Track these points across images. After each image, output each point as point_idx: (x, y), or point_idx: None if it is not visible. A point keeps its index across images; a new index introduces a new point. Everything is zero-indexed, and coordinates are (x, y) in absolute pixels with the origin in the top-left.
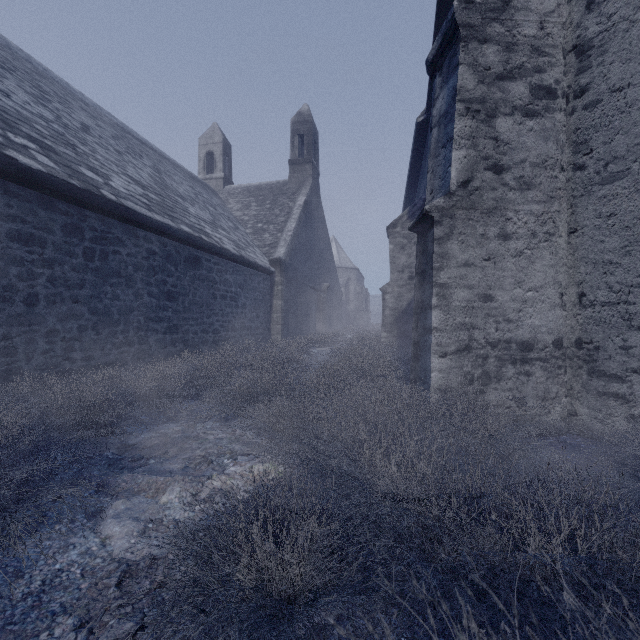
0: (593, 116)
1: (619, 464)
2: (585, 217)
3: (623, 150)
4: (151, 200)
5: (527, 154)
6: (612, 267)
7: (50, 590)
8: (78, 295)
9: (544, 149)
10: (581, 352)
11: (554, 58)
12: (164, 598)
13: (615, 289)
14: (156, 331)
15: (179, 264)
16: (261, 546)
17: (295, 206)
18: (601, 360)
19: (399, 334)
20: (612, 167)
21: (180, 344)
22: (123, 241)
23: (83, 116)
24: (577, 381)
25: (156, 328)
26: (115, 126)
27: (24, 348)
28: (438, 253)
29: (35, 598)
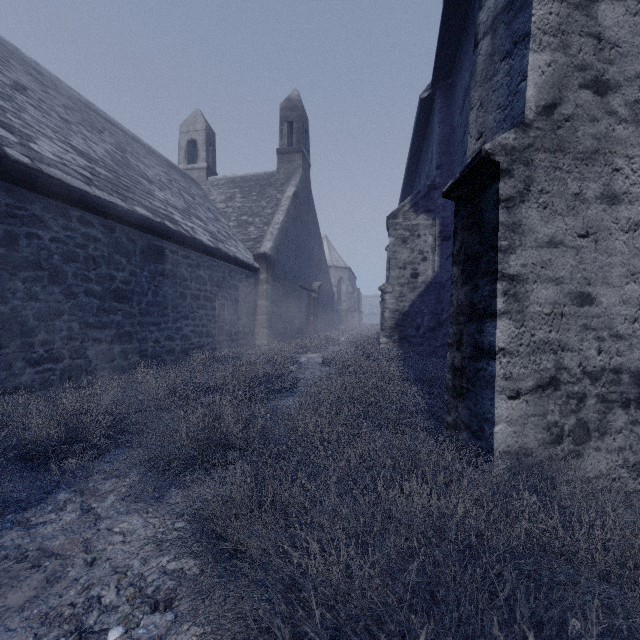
0: None
1: None
2: None
3: None
4: (97, 174)
5: None
6: None
7: None
8: None
9: None
10: None
11: None
12: None
13: None
14: (98, 340)
15: (133, 255)
16: None
17: (283, 197)
18: None
19: (400, 339)
20: None
21: (135, 355)
22: (44, 221)
23: (25, 78)
24: None
25: (98, 337)
26: (75, 101)
27: None
28: (506, 223)
29: None
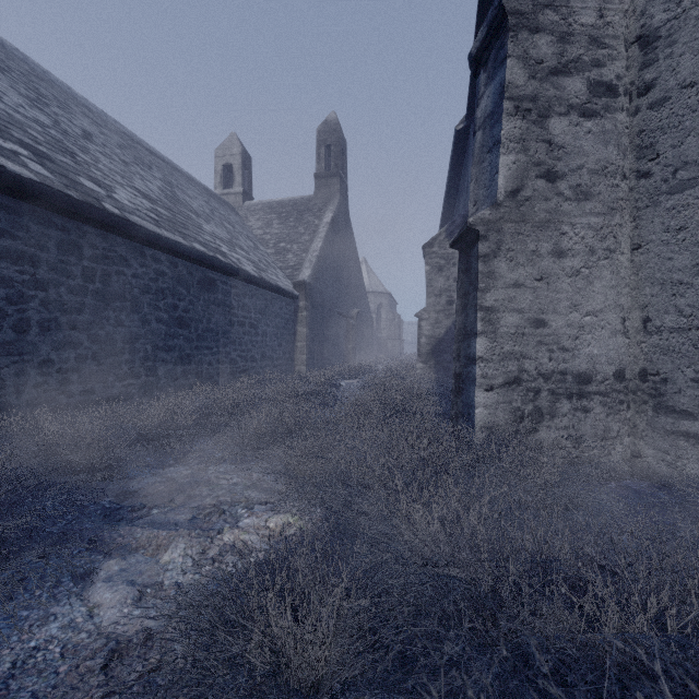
0: (660, 116)
1: (696, 515)
2: (650, 231)
3: (695, 154)
4: (160, 215)
5: (585, 159)
6: (682, 288)
7: (21, 675)
8: (76, 321)
9: (604, 154)
10: (646, 385)
11: (615, 50)
12: (159, 685)
13: (686, 313)
14: (165, 361)
15: (192, 287)
16: (277, 621)
17: (321, 224)
18: (669, 394)
19: (436, 365)
20: (682, 174)
21: (193, 376)
22: (128, 260)
23: (85, 122)
24: (641, 418)
25: (165, 358)
26: (122, 135)
27: (13, 380)
28: (483, 272)
29: (1, 686)
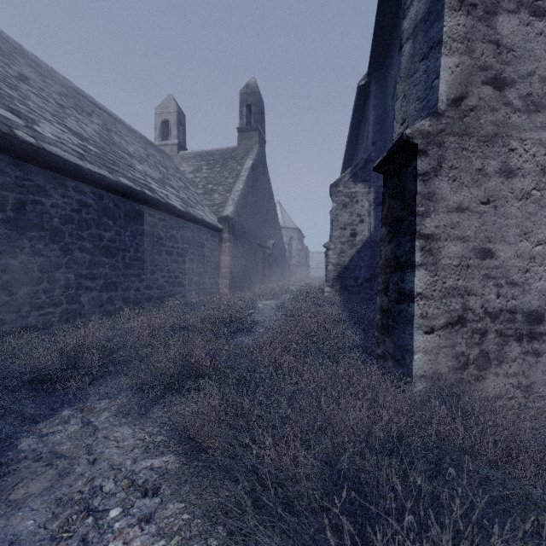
0: None
1: None
2: None
3: None
4: (88, 151)
5: (536, 65)
6: None
7: None
8: None
9: None
10: None
11: None
12: None
13: None
14: (90, 289)
15: (118, 218)
16: None
17: (243, 169)
18: None
19: (341, 289)
20: None
21: (119, 302)
22: (46, 190)
23: (27, 70)
24: None
25: (90, 286)
26: (68, 88)
27: None
28: (423, 193)
29: None
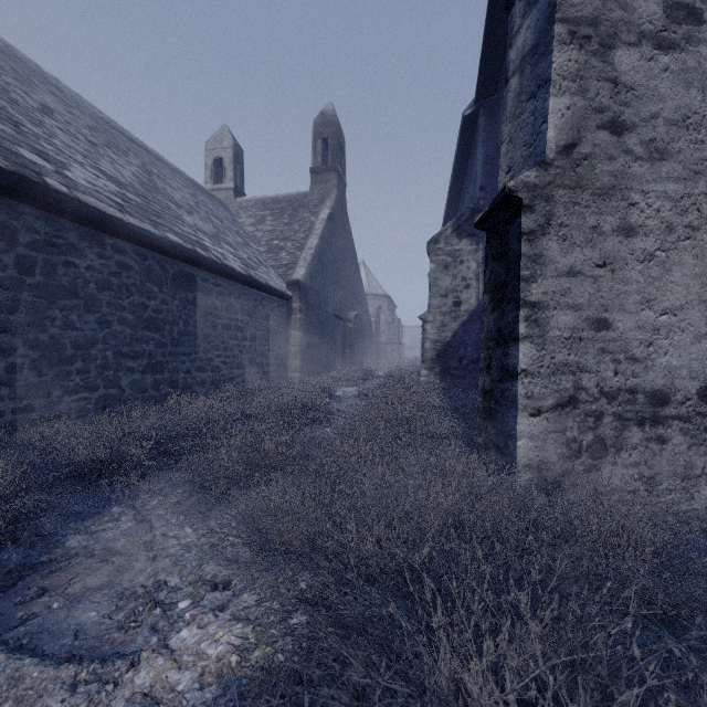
0: None
1: None
2: None
3: None
4: (128, 200)
5: (660, 106)
6: None
7: None
8: (7, 321)
9: (685, 99)
10: None
11: None
12: None
13: None
14: (131, 370)
15: (165, 283)
16: None
17: (317, 220)
18: None
19: (442, 372)
20: None
21: (166, 386)
22: (81, 249)
23: (49, 99)
24: None
25: (131, 366)
26: (98, 119)
27: None
28: (528, 255)
29: None
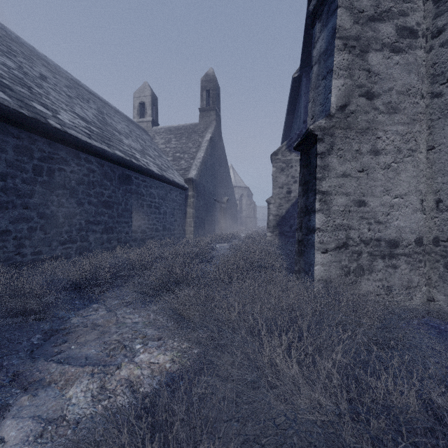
0: None
1: None
2: (442, 136)
3: None
4: (92, 131)
5: (394, 83)
6: None
7: None
8: (28, 203)
9: (408, 80)
10: (438, 248)
11: (416, 4)
12: None
13: None
14: (95, 231)
15: (114, 180)
16: None
17: (203, 141)
18: None
19: (280, 234)
20: None
21: (115, 241)
22: (67, 161)
23: (43, 70)
24: (434, 272)
25: (95, 229)
26: (70, 80)
27: None
28: (320, 165)
29: None
